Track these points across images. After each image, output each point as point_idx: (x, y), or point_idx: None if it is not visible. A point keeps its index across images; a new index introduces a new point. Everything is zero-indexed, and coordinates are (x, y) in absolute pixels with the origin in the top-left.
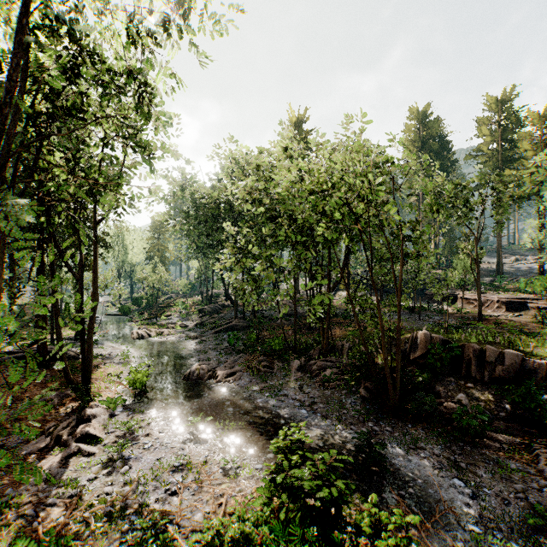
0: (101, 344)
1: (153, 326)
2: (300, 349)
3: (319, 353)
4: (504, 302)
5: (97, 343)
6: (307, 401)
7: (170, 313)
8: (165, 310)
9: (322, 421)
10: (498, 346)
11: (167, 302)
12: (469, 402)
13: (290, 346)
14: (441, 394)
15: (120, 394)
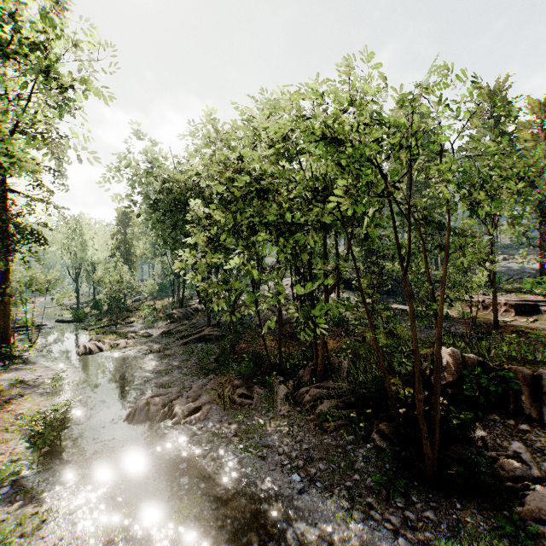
0: (32, 362)
1: (110, 335)
2: (286, 367)
3: (310, 374)
4: (513, 305)
5: (27, 361)
6: (299, 456)
7: (134, 318)
8: (128, 315)
9: (326, 501)
10: (545, 367)
11: (134, 306)
12: (530, 455)
13: (273, 366)
14: (488, 442)
15: (17, 456)
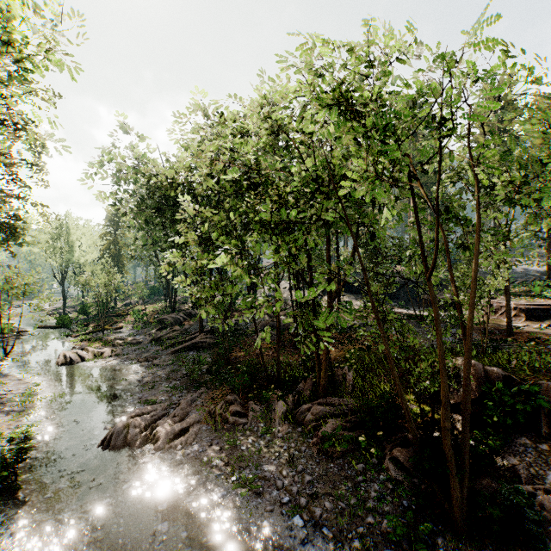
0: (4, 374)
1: (96, 342)
2: (285, 380)
3: (312, 387)
4: (523, 310)
5: None
6: (301, 491)
7: (123, 324)
8: (117, 321)
9: None
10: None
11: (123, 310)
12: None
13: (271, 378)
14: (520, 473)
15: None
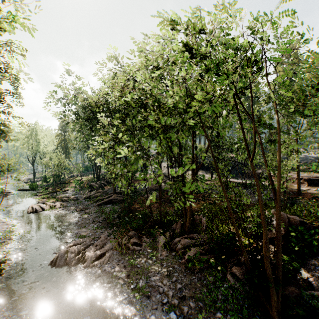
0: None
1: (52, 199)
2: (164, 222)
3: (181, 227)
4: (306, 180)
5: None
6: (175, 294)
7: (68, 188)
8: (65, 186)
9: None
10: None
11: (69, 180)
12: None
13: (156, 222)
14: (313, 283)
15: None
